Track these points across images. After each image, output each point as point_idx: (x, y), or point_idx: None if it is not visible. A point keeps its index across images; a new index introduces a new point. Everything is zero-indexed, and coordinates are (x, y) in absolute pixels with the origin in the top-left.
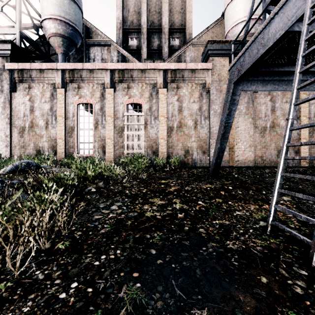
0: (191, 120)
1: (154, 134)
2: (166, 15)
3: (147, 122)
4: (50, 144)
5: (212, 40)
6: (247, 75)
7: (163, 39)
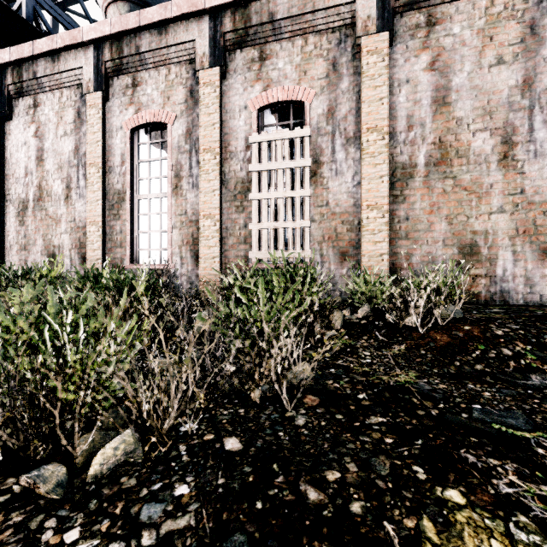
0: (488, 133)
1: (343, 195)
2: None
3: (322, 156)
4: (75, 239)
5: None
6: None
7: None
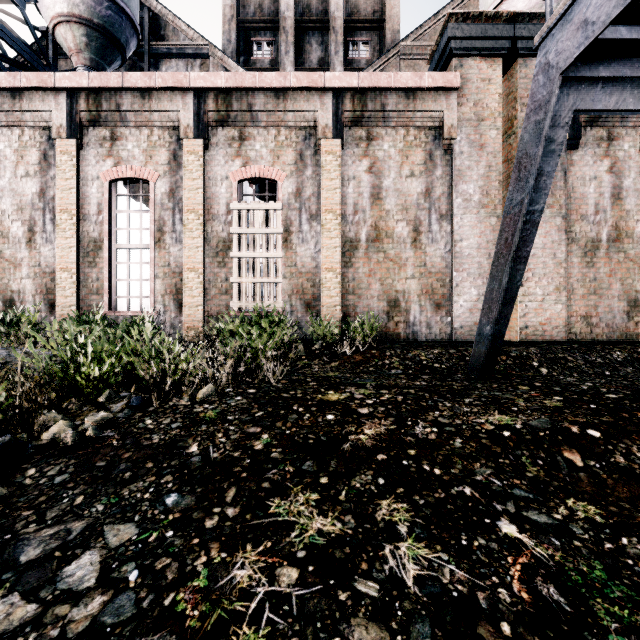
0: (405, 223)
1: (308, 259)
2: None
3: (292, 227)
4: (41, 284)
5: (460, 11)
6: (595, 61)
7: (331, 43)
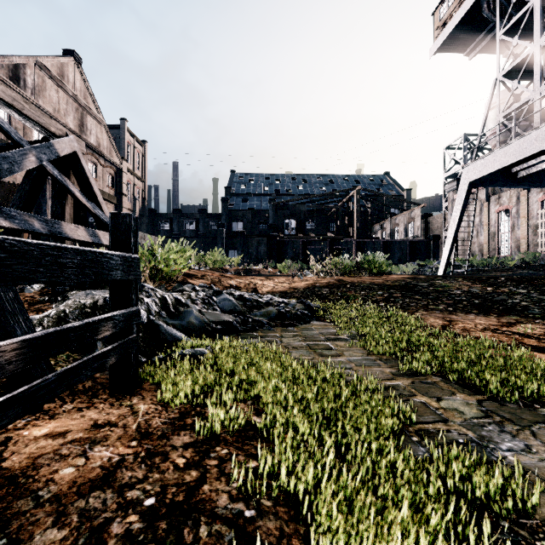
0: None
1: None
2: None
3: None
4: (479, 249)
5: None
6: None
7: None
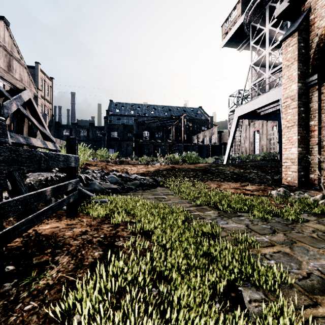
0: None
1: None
2: None
3: None
4: (245, 150)
5: None
6: None
7: None
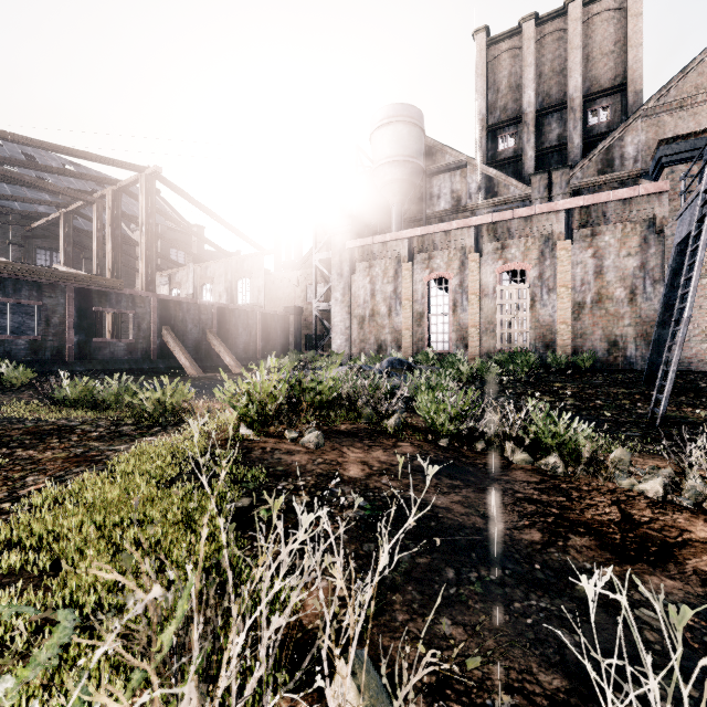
0: (623, 289)
1: (547, 317)
2: (577, 73)
3: (536, 297)
4: (394, 337)
5: (669, 137)
6: None
7: (569, 122)
